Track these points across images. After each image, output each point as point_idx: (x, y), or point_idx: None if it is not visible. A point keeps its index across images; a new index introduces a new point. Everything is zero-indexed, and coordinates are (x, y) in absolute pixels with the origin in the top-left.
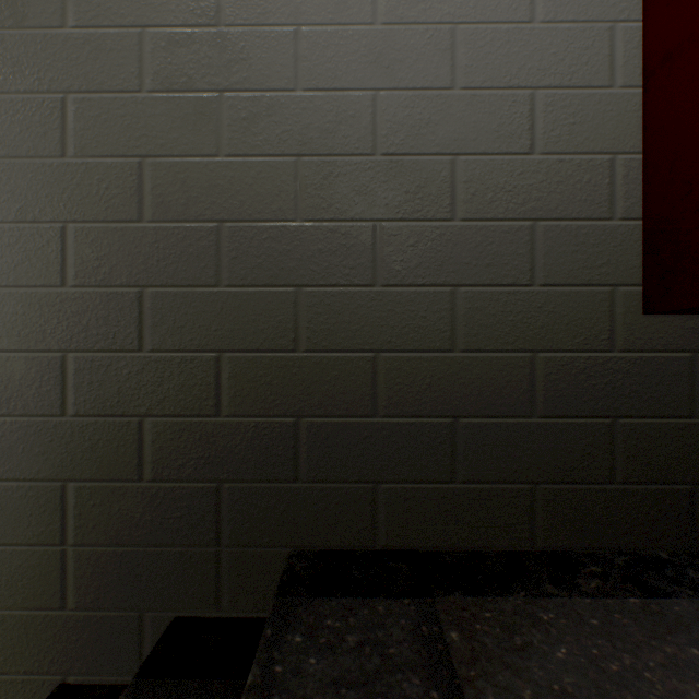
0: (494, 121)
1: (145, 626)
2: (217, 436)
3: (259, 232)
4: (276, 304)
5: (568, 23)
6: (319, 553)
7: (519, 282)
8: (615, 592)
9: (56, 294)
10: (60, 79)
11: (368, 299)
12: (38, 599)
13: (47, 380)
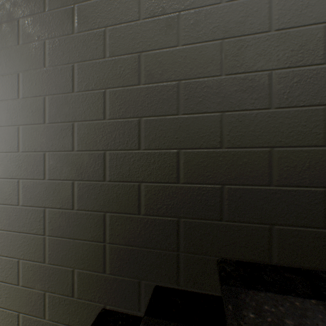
0: None
1: (141, 287)
2: (177, 193)
3: (200, 84)
4: (210, 122)
5: None
6: (236, 262)
7: None
8: None
9: (101, 123)
10: (103, 21)
11: (266, 117)
12: (93, 266)
13: (97, 164)
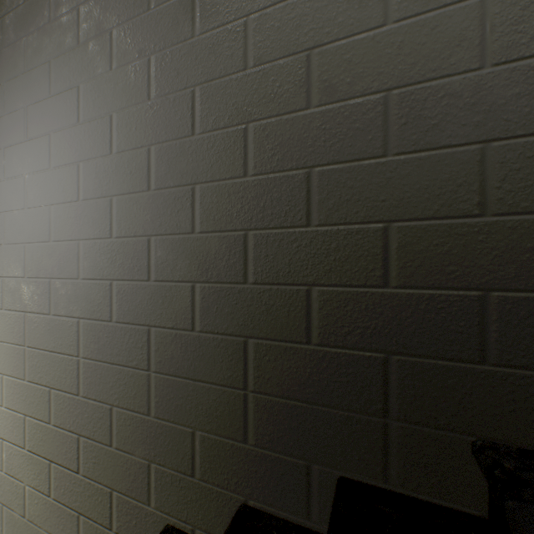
0: None
1: (312, 476)
2: (384, 307)
3: (433, 91)
4: (455, 165)
5: None
6: (520, 451)
7: None
8: None
9: (239, 183)
10: (242, 6)
11: None
12: (227, 429)
13: (233, 254)
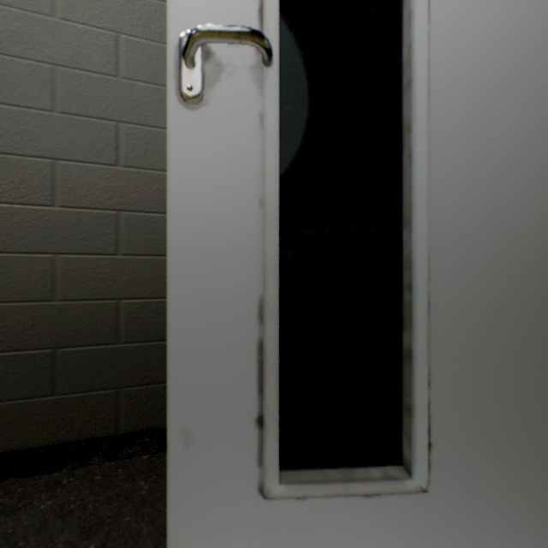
0: (88, 139)
1: None
2: None
3: None
4: None
5: (144, 83)
6: None
7: (108, 252)
8: (140, 453)
9: None
10: None
11: None
12: None
13: None
